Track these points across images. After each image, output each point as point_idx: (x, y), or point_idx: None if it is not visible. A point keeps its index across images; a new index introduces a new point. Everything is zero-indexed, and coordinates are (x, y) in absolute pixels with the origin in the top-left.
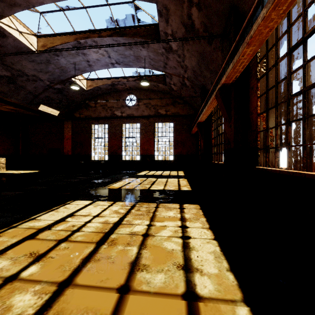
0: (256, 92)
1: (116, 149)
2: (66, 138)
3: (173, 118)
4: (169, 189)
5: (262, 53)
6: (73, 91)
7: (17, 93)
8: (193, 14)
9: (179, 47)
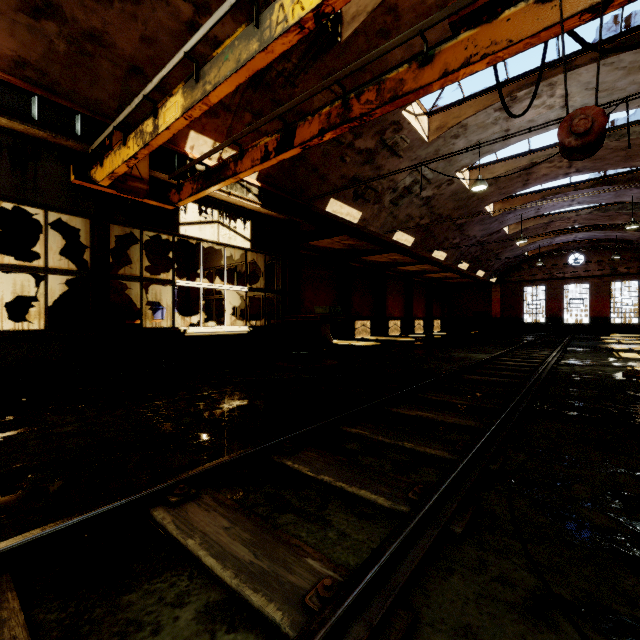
0: None
1: (557, 312)
2: (494, 301)
3: (638, 276)
4: None
5: None
6: (516, 260)
7: (488, 273)
8: None
9: None
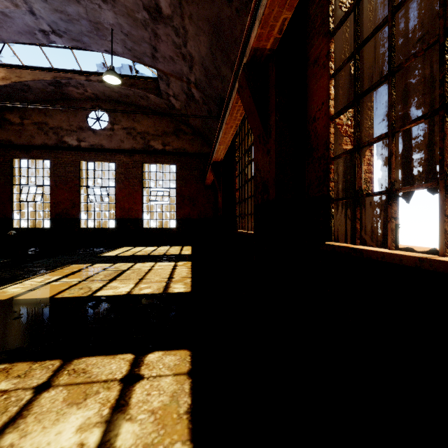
0: (327, 66)
1: (68, 208)
2: None
3: (175, 157)
4: (142, 292)
5: None
6: None
7: None
8: None
9: (175, 10)
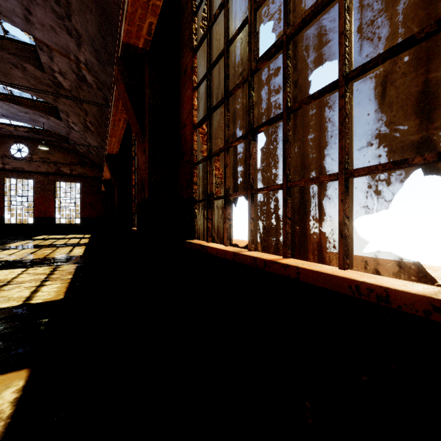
0: None
1: None
2: None
3: (80, 178)
4: (69, 243)
5: None
6: None
7: None
8: (88, 124)
9: (81, 131)
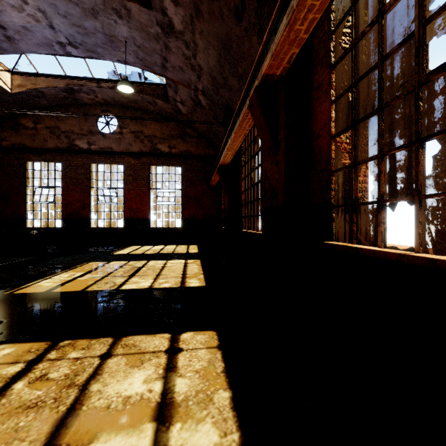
0: (328, 93)
1: (79, 209)
2: None
3: (181, 159)
4: (162, 286)
5: (339, 14)
6: None
7: None
8: None
9: (187, 26)
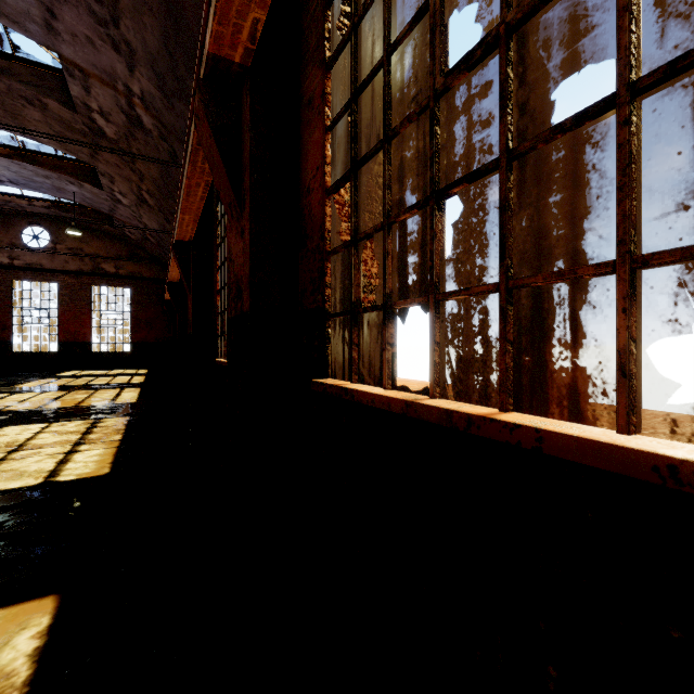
0: None
1: None
2: None
3: (130, 281)
4: (115, 383)
5: None
6: None
7: None
8: (144, 194)
9: (133, 206)
